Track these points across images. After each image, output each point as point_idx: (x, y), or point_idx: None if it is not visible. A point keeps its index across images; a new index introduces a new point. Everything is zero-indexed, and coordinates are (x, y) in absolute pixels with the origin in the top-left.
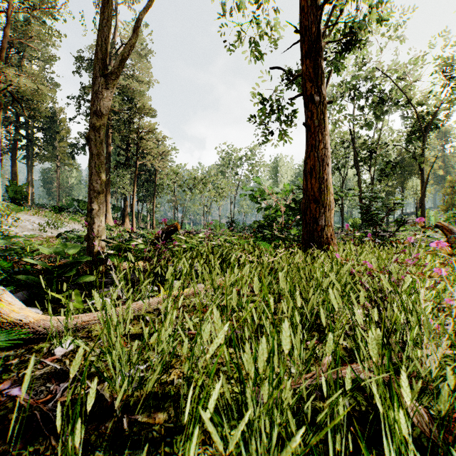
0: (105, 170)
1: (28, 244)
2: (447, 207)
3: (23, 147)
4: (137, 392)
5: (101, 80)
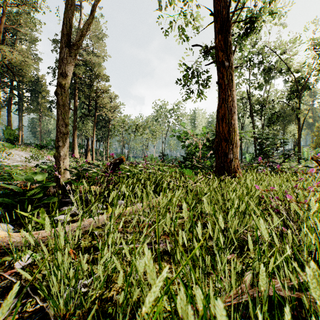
0: (73, 119)
1: (15, 172)
2: (316, 145)
3: (15, 103)
4: (79, 309)
5: (65, 49)
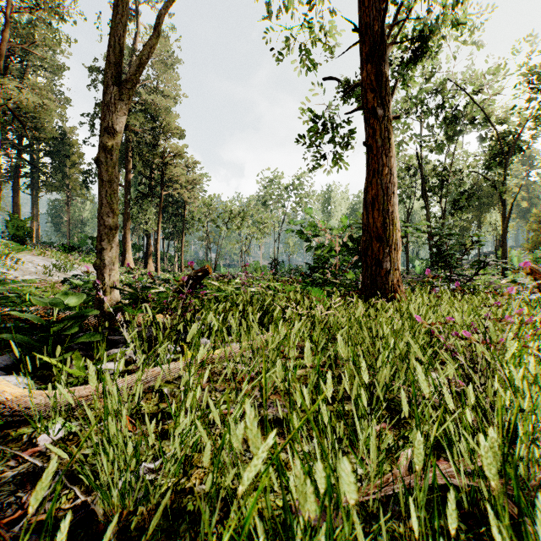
0: (124, 202)
1: (28, 291)
2: (533, 246)
3: (26, 175)
4: (143, 505)
5: (113, 89)
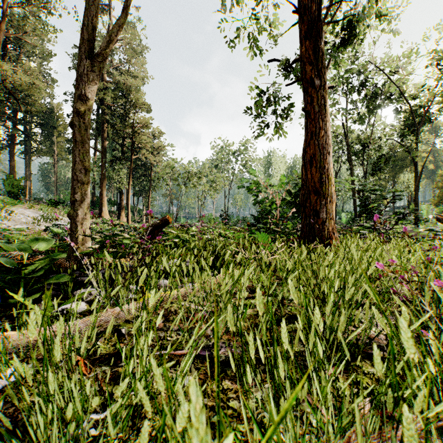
0: (101, 164)
1: (16, 238)
2: (439, 201)
3: (21, 142)
4: None
5: (85, 61)
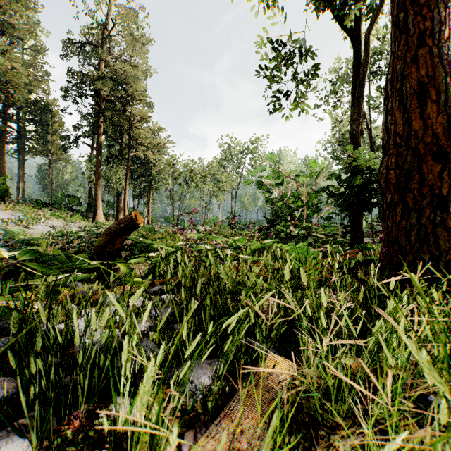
0: (95, 162)
1: None
2: None
3: (13, 141)
4: None
5: None
